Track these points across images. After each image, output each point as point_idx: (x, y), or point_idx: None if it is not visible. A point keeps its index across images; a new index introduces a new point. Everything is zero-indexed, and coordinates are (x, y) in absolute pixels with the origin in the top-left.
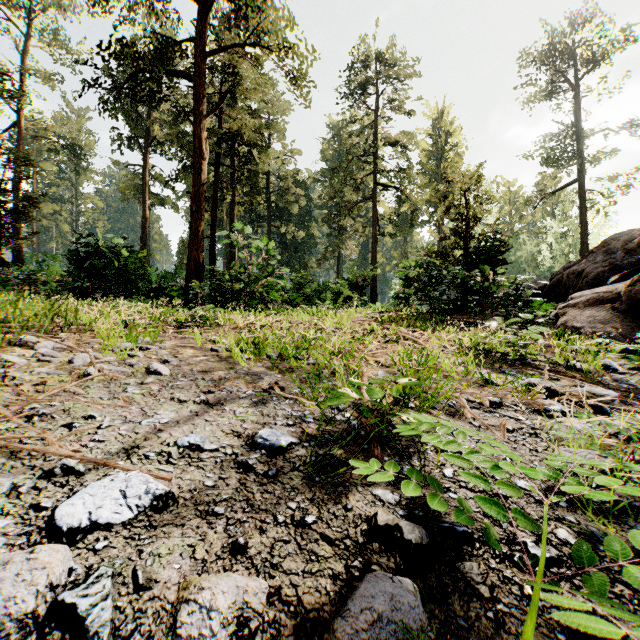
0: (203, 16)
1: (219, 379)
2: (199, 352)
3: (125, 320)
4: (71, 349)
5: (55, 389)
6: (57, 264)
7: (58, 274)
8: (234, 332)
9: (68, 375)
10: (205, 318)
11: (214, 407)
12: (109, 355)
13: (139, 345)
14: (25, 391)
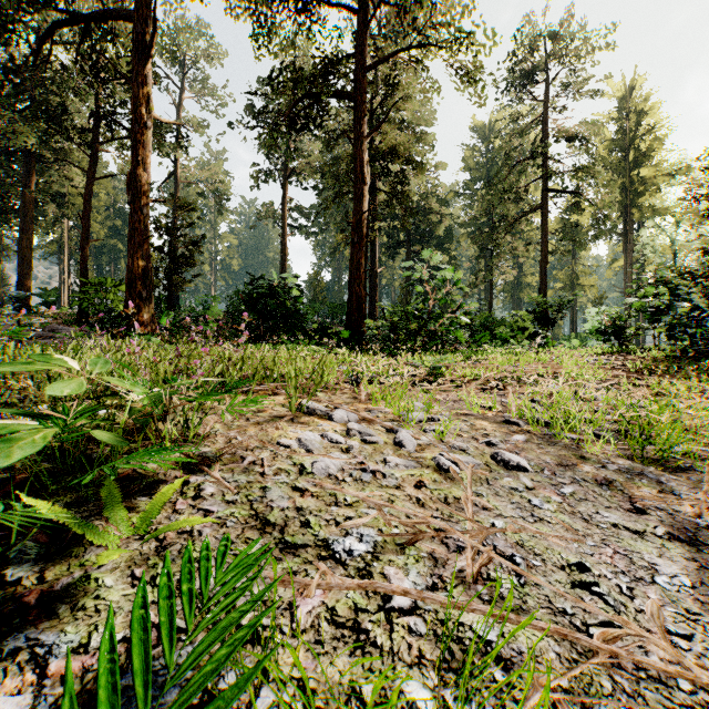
0: (364, 26)
1: (608, 482)
2: (497, 425)
3: (357, 374)
4: (377, 423)
5: (466, 502)
6: (217, 305)
7: (217, 314)
8: (476, 389)
9: (425, 468)
10: (438, 371)
11: (700, 549)
12: (413, 431)
13: (429, 415)
14: (422, 499)
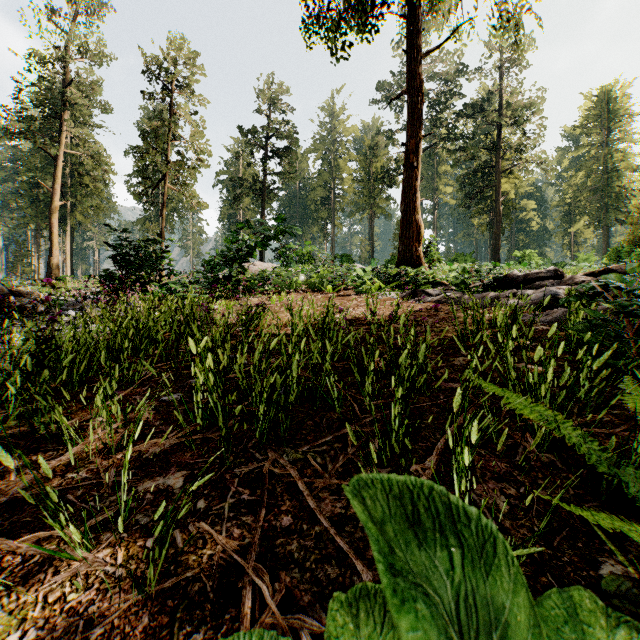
0: (500, 158)
1: None
2: None
3: None
4: None
5: None
6: None
7: None
8: None
9: None
10: None
11: None
12: None
13: None
14: None
